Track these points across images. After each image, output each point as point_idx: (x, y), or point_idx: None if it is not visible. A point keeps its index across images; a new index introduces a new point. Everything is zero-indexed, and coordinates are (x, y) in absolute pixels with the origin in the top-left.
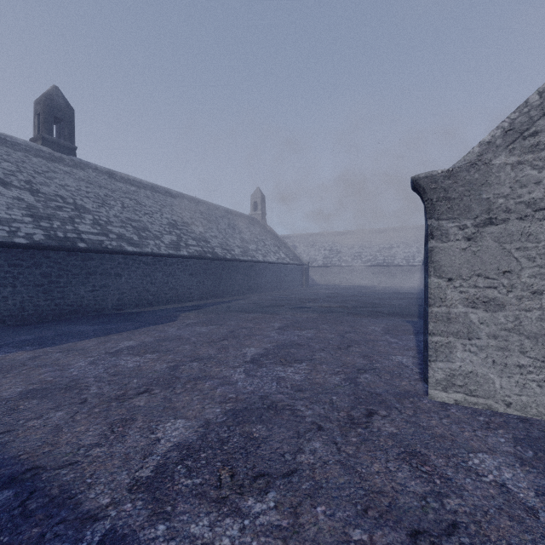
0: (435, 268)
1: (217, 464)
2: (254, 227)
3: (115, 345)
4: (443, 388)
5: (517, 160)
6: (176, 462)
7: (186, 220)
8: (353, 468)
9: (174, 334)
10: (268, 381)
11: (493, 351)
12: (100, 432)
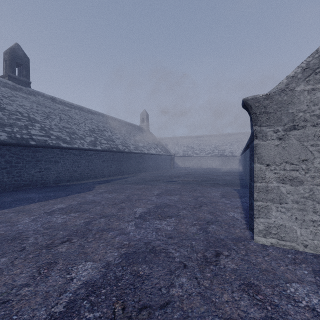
0: (258, 158)
1: (113, 299)
2: (142, 133)
3: (51, 207)
4: (263, 235)
5: (311, 88)
6: (83, 298)
7: (100, 128)
8: (210, 299)
9: (91, 199)
10: (150, 231)
11: (296, 211)
12: (30, 274)
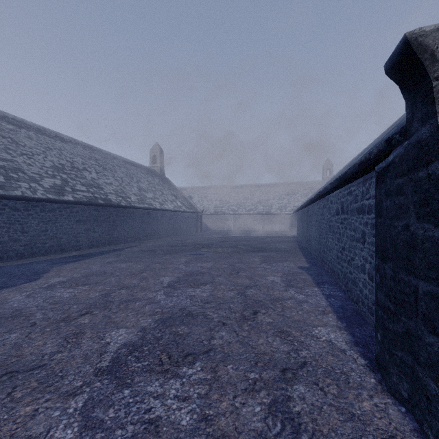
0: None
1: None
2: (152, 178)
3: None
4: None
5: None
6: None
7: (76, 165)
8: None
9: (15, 306)
10: None
11: None
12: None
